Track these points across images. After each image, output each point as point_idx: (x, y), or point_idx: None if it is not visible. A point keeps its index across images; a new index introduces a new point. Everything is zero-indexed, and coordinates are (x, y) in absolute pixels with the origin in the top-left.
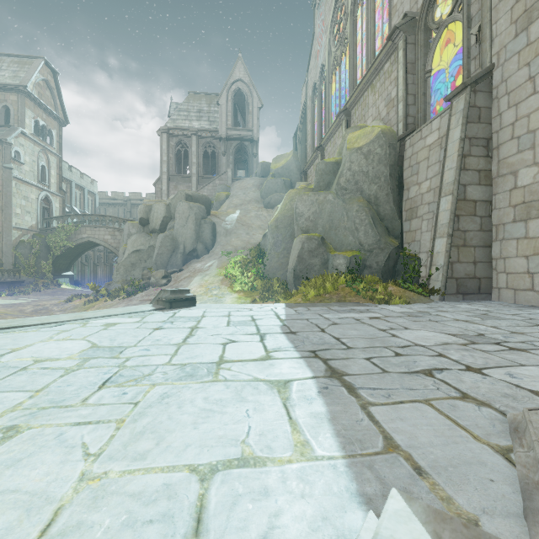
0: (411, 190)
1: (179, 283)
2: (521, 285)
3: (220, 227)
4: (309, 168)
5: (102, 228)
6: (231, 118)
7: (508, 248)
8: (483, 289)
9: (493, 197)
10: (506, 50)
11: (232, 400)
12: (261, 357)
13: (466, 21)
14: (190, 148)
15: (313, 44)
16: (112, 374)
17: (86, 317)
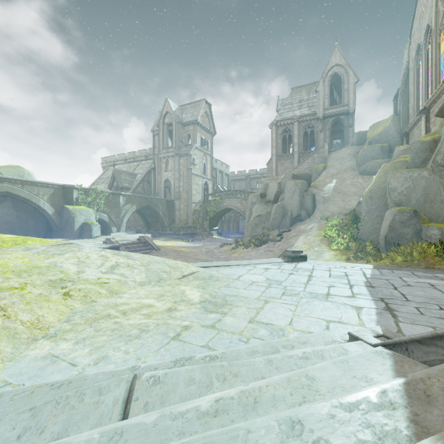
0: None
1: (289, 240)
2: None
3: (318, 196)
4: (411, 129)
5: (235, 199)
6: (327, 100)
7: None
8: None
9: None
10: None
11: (334, 308)
12: (349, 296)
13: None
14: (293, 132)
15: (417, 6)
16: (283, 291)
17: (253, 263)
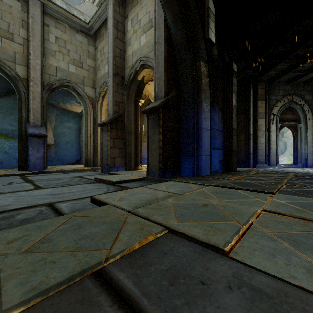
0: None
1: None
2: None
3: (288, 143)
4: None
5: None
6: None
7: None
8: None
9: None
10: None
11: None
12: None
13: None
14: None
15: None
16: None
17: None
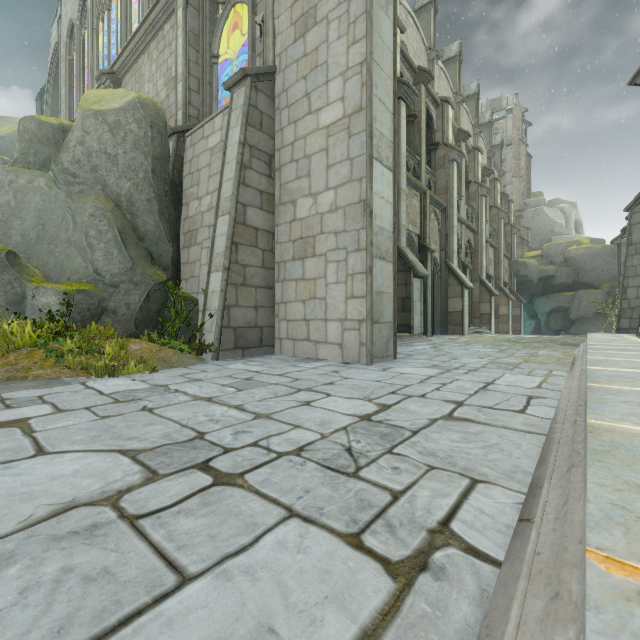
0: (191, 206)
1: None
2: (300, 335)
3: None
4: None
5: None
6: None
7: (289, 290)
8: (266, 340)
9: (276, 228)
10: (287, 55)
11: None
12: None
13: (251, 3)
14: None
15: None
16: None
17: None
